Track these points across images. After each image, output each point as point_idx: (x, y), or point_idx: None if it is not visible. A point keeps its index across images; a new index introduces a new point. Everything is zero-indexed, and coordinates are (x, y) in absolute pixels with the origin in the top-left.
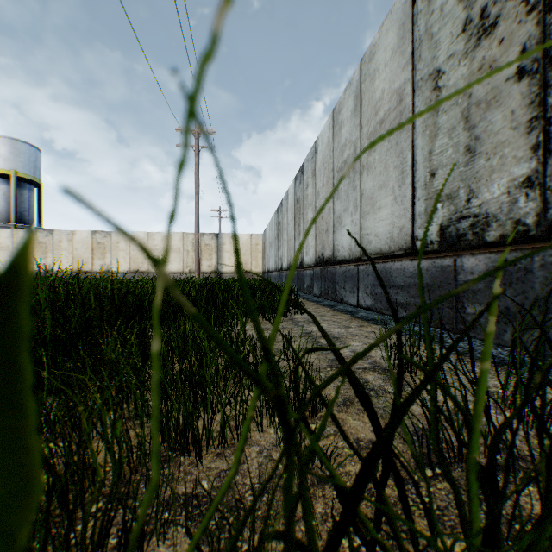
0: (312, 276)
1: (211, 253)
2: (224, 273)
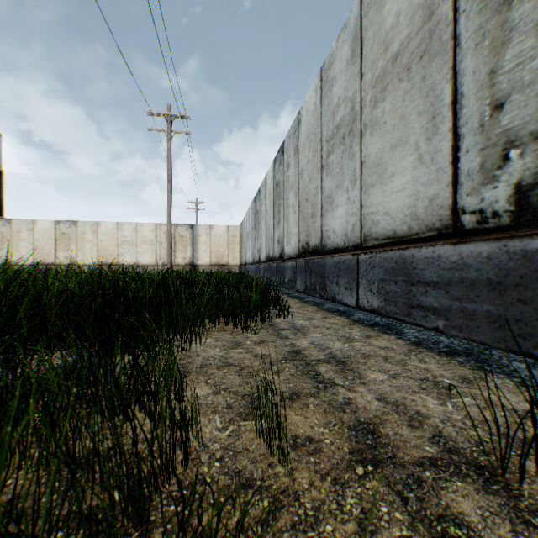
0: (295, 269)
1: (186, 244)
2: (200, 266)
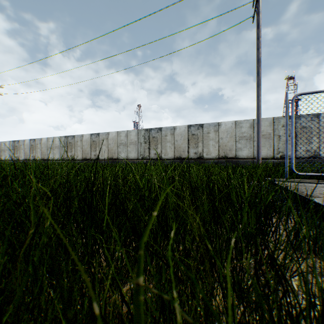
0: None
1: None
2: None
